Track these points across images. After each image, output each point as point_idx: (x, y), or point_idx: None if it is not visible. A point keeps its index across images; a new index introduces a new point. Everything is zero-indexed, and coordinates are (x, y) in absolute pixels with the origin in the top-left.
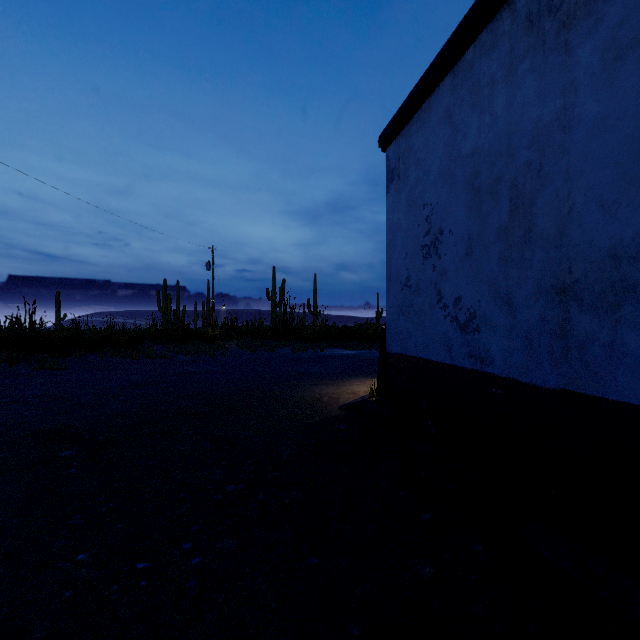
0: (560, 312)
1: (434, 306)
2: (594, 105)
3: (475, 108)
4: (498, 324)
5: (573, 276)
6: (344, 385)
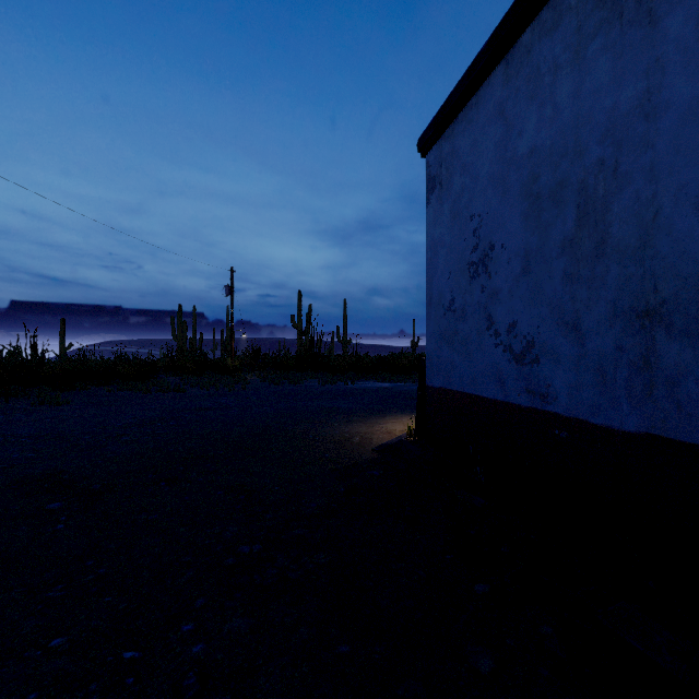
0: (642, 340)
1: (483, 333)
2: (688, 85)
3: (533, 100)
4: (562, 354)
5: (659, 296)
6: (378, 423)
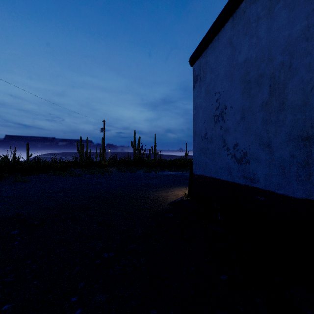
0: (304, 151)
1: (221, 149)
2: None
3: (246, 35)
4: (261, 159)
5: None
6: (170, 191)
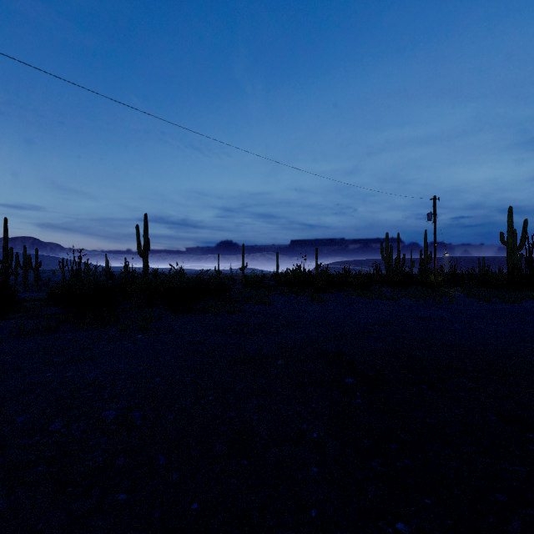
0: None
1: None
2: None
3: None
4: None
5: None
6: None
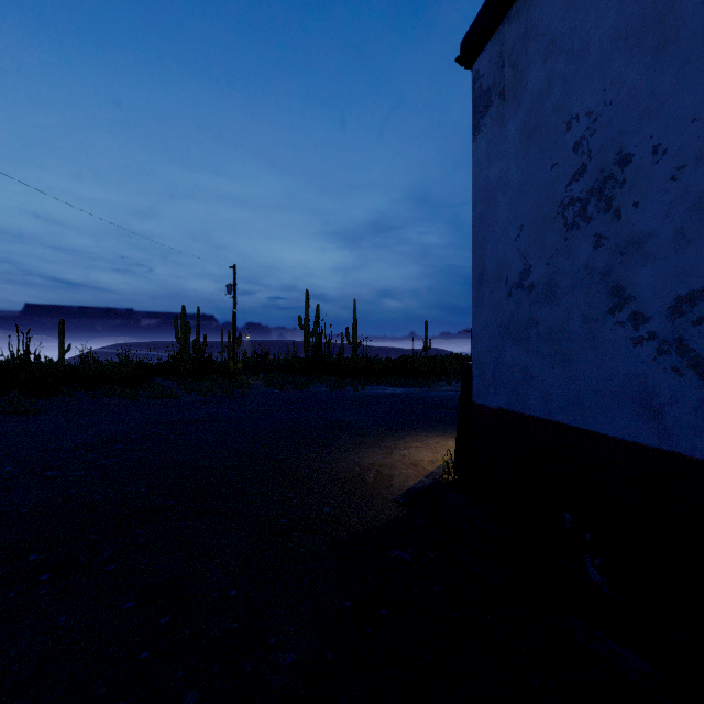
0: None
1: (600, 320)
2: None
3: None
4: None
5: None
6: (397, 447)
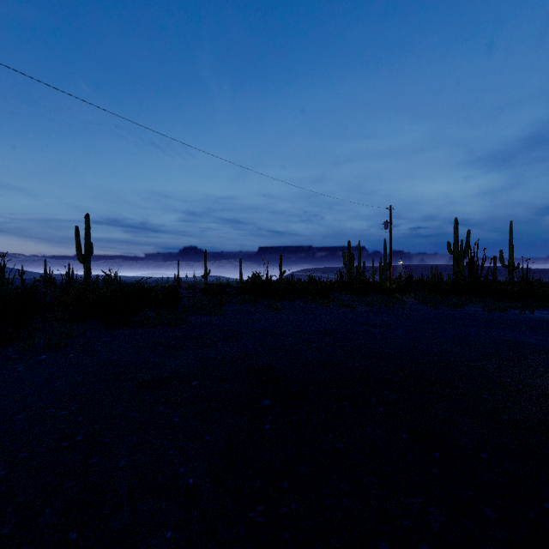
0: None
1: None
2: None
3: None
4: None
5: None
6: None
